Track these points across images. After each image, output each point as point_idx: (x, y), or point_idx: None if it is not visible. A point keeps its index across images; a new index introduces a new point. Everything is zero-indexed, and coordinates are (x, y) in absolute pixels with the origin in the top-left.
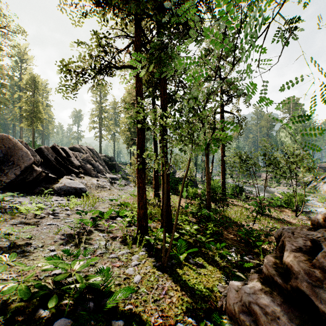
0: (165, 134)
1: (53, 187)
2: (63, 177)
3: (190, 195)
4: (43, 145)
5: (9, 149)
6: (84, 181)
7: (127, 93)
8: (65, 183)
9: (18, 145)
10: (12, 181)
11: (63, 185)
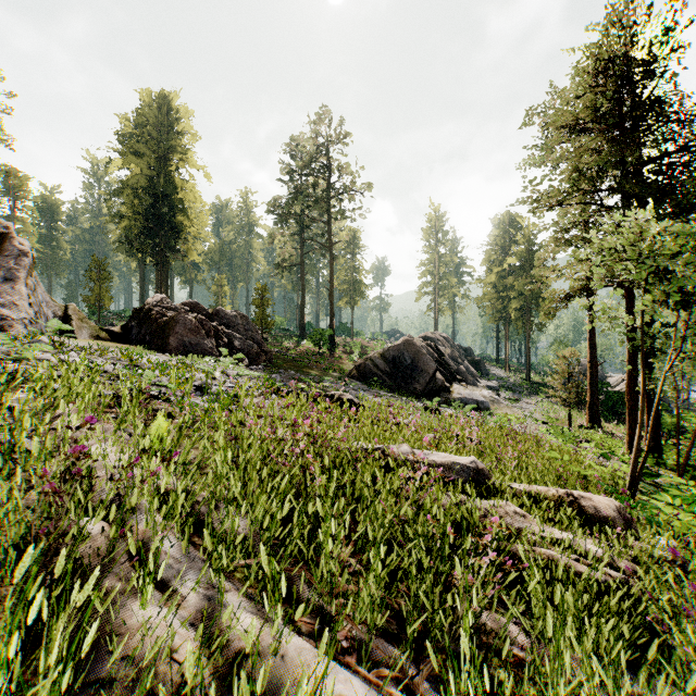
0: (651, 348)
1: (452, 398)
2: (453, 386)
3: (666, 428)
4: (422, 344)
5: (416, 354)
6: (476, 392)
7: (495, 229)
8: (464, 394)
9: (422, 350)
10: (423, 389)
11: (463, 397)
